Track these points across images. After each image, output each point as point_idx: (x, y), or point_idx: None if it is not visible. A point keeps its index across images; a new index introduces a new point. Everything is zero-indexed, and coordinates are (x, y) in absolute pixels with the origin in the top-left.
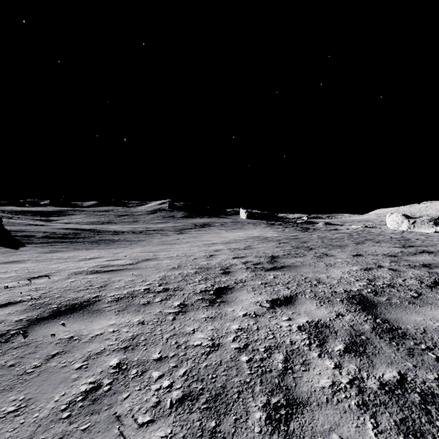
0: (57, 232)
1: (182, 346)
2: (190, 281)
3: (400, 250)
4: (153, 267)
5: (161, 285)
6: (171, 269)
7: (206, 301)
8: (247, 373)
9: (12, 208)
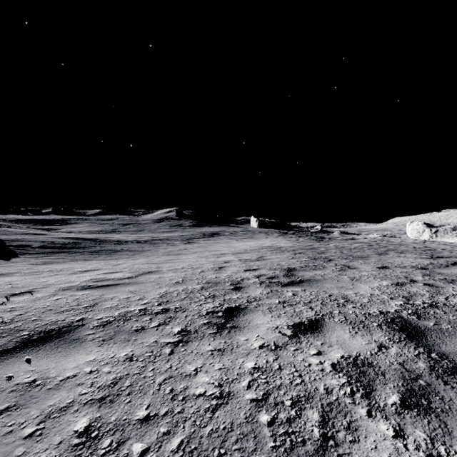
0: (55, 242)
1: (178, 397)
2: (195, 299)
3: (429, 261)
4: (154, 281)
5: (161, 304)
6: (174, 284)
7: (214, 326)
8: (271, 446)
9: (12, 217)
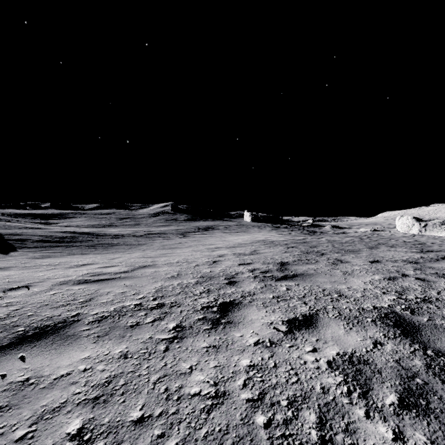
0: (53, 236)
1: (173, 396)
2: (190, 294)
3: (419, 255)
4: (149, 275)
5: (156, 298)
6: (170, 279)
7: (208, 322)
8: None
9: (11, 211)
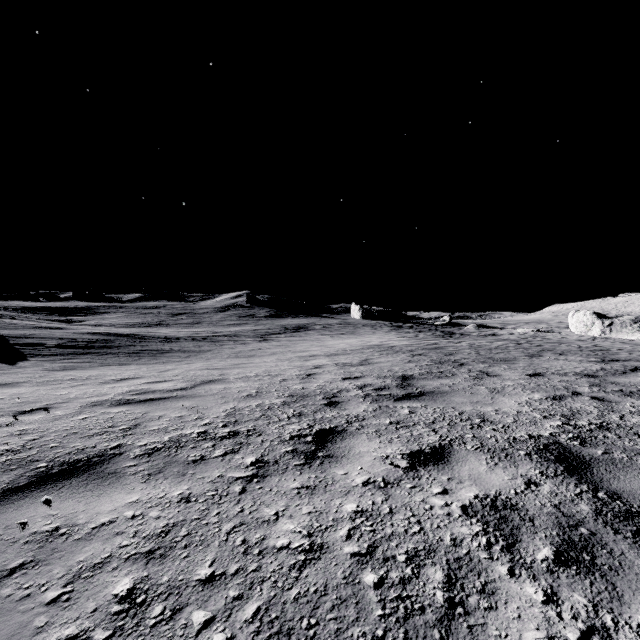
0: (79, 339)
1: (253, 550)
2: (274, 418)
3: (599, 366)
4: (217, 393)
5: (227, 425)
6: (246, 398)
7: (300, 455)
8: (378, 615)
9: (17, 304)
